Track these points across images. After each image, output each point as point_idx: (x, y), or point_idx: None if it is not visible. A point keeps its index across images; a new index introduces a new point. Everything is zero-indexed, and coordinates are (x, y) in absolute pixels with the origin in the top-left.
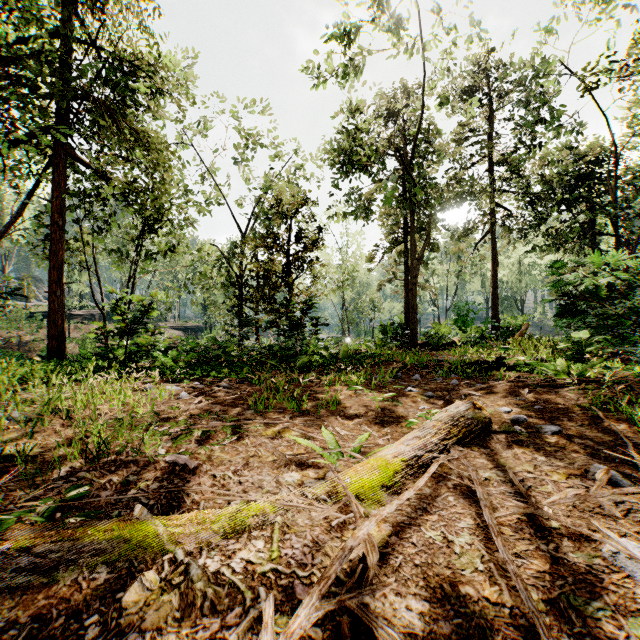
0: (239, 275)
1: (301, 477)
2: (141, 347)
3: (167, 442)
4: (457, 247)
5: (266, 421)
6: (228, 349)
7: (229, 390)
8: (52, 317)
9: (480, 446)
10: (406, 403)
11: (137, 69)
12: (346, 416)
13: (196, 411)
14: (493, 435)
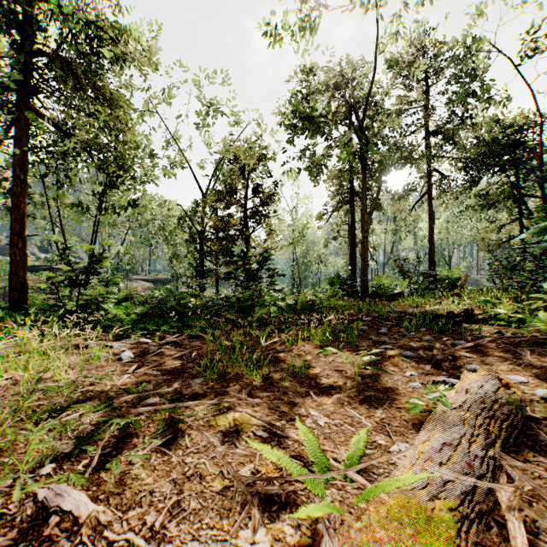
0: (200, 232)
1: (271, 543)
2: (91, 299)
3: (68, 443)
4: (397, 207)
5: (216, 401)
6: (185, 300)
7: (178, 348)
8: (14, 269)
9: (531, 450)
10: (386, 367)
11: (101, 32)
12: (319, 388)
13: (132, 380)
14: (536, 427)
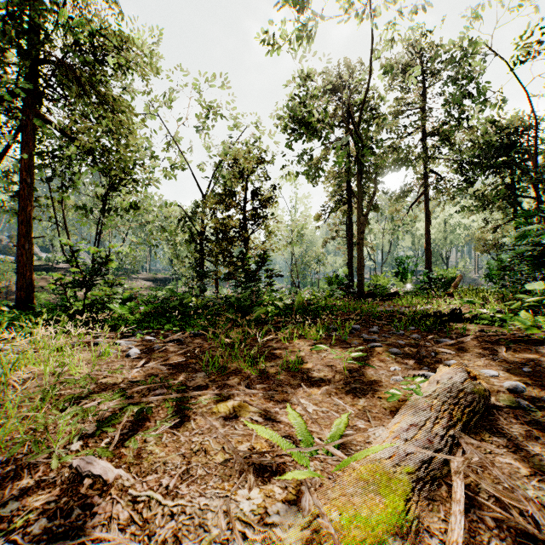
0: (200, 232)
1: (263, 499)
2: (98, 299)
3: (90, 426)
4: (394, 208)
5: (218, 392)
6: (186, 300)
7: (182, 346)
8: (21, 269)
9: (489, 432)
10: (373, 362)
11: (104, 39)
12: (310, 381)
13: (140, 374)
14: (497, 413)
